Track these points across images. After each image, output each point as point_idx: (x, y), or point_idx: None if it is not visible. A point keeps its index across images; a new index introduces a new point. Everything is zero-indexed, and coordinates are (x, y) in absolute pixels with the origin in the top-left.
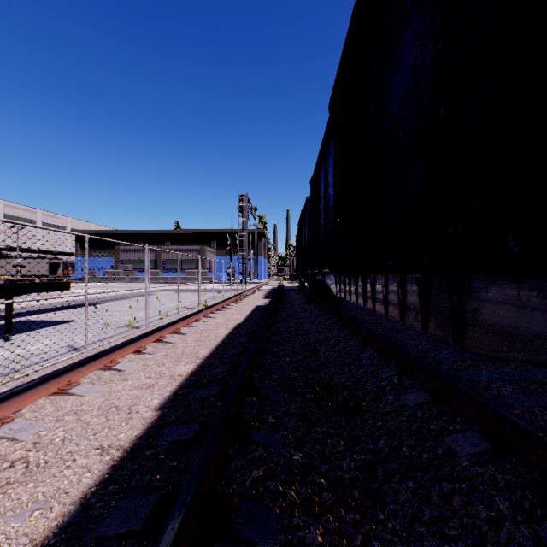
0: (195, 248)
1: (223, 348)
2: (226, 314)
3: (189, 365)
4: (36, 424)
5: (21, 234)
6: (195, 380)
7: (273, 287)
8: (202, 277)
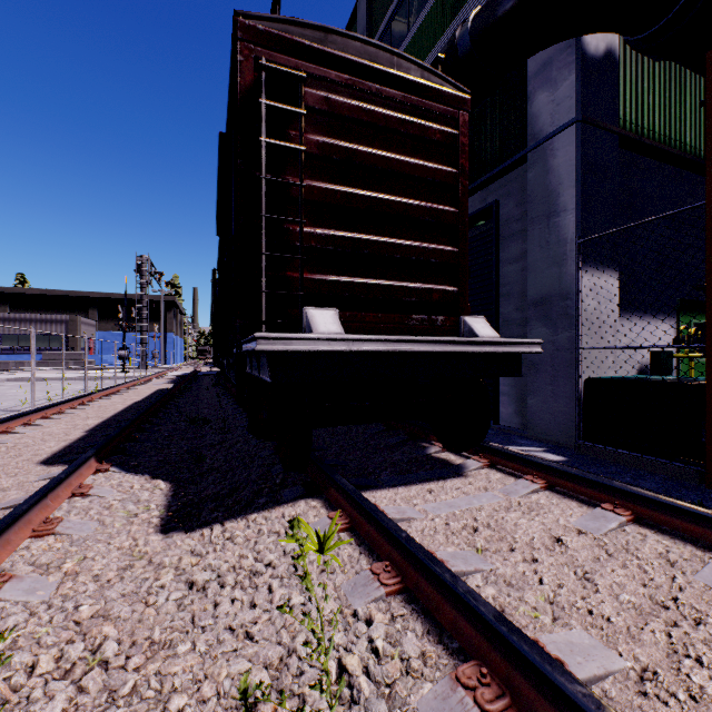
0: (60, 318)
1: (124, 413)
2: (122, 396)
3: (97, 420)
4: (8, 440)
5: None
6: (106, 424)
7: (185, 373)
8: (73, 361)
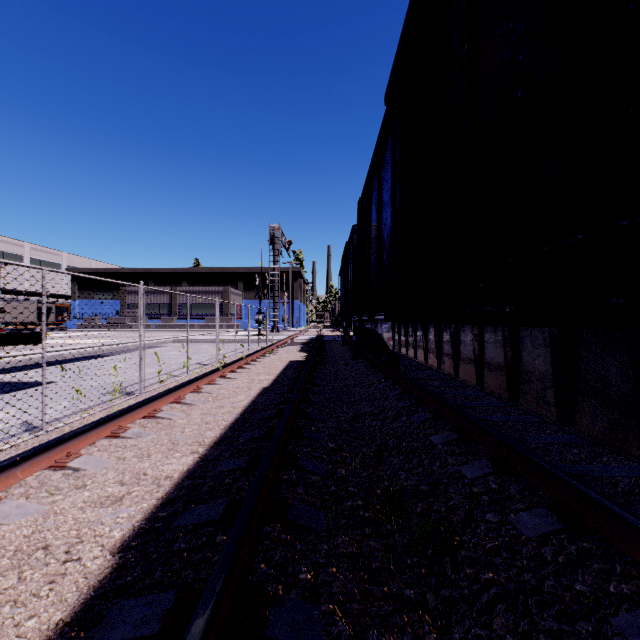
0: (217, 289)
1: (240, 426)
2: (249, 373)
3: (186, 458)
4: None
5: (5, 272)
6: (189, 488)
7: (311, 337)
8: (225, 324)
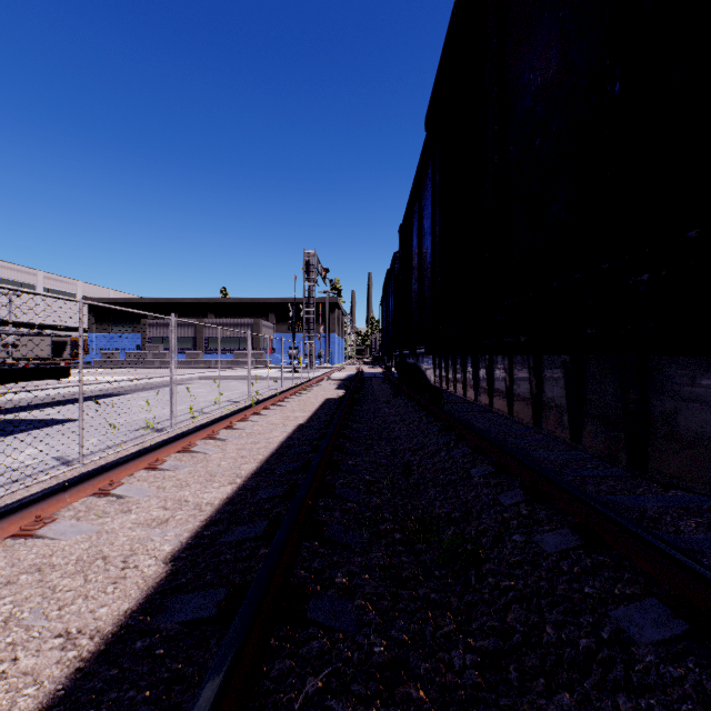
0: (247, 322)
1: (276, 460)
2: (284, 410)
3: (224, 487)
4: None
5: (16, 303)
6: (230, 512)
7: (350, 373)
8: (256, 360)
